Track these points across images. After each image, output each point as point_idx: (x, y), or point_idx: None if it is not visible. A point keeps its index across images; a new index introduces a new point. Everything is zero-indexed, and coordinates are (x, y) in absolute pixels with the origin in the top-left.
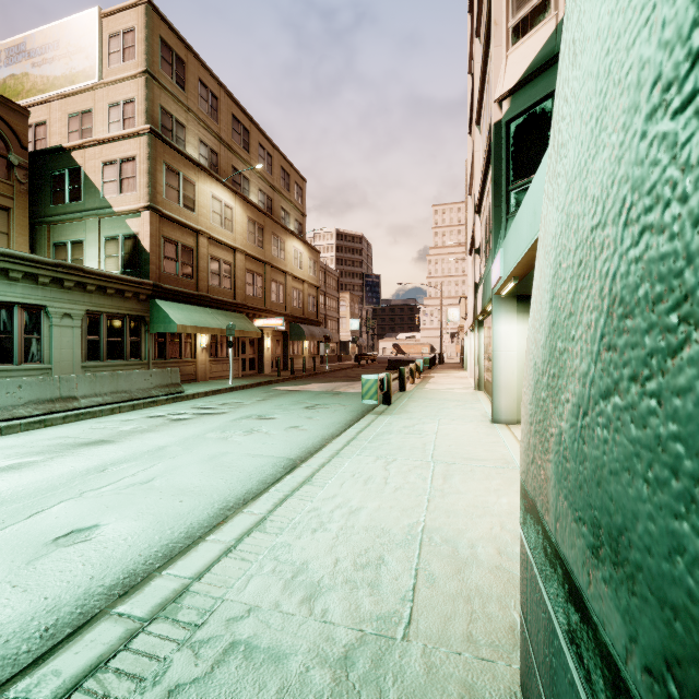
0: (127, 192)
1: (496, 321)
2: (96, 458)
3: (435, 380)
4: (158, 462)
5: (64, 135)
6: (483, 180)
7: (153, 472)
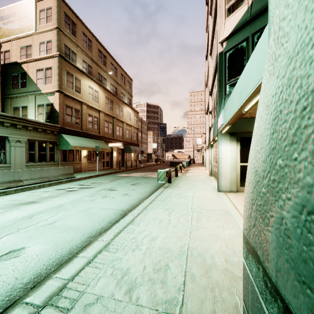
0: (48, 84)
1: (220, 144)
2: (28, 211)
3: (191, 171)
4: (59, 213)
5: (18, 57)
6: (213, 80)
7: (56, 218)
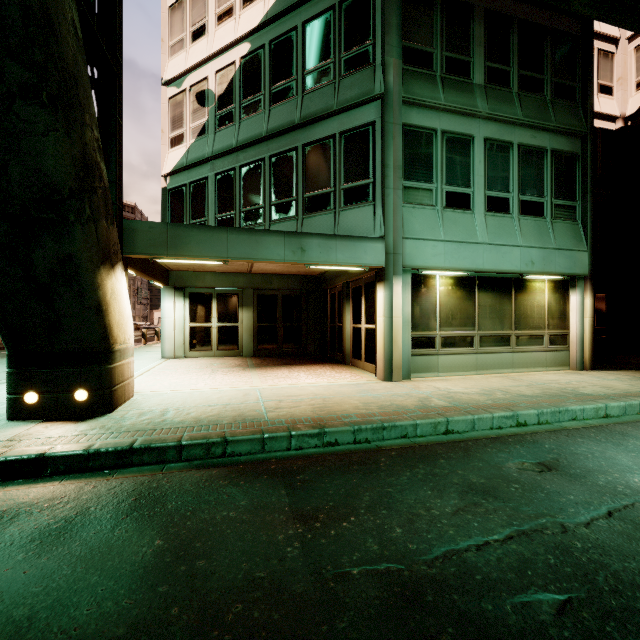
0: None
1: (163, 301)
2: None
3: None
4: None
5: None
6: None
7: None
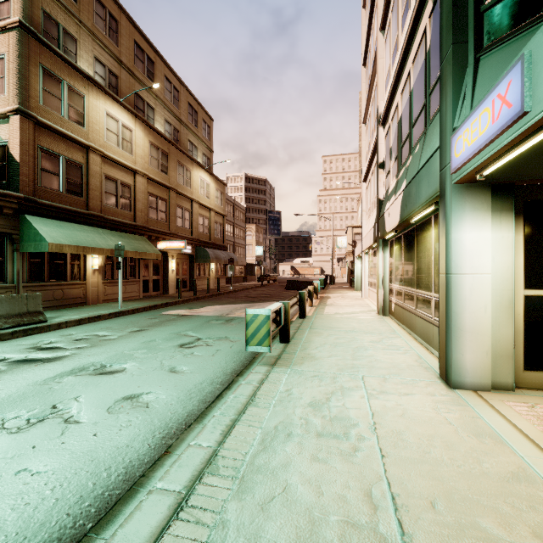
0: None
1: (456, 225)
2: None
3: (332, 301)
4: None
5: None
6: (398, 70)
7: None
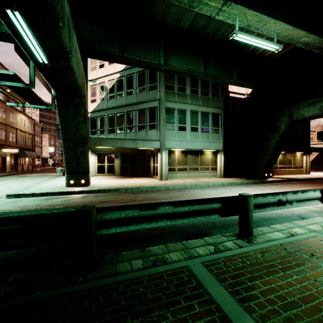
0: None
1: None
2: None
3: None
4: (8, 185)
5: None
6: None
7: (9, 185)
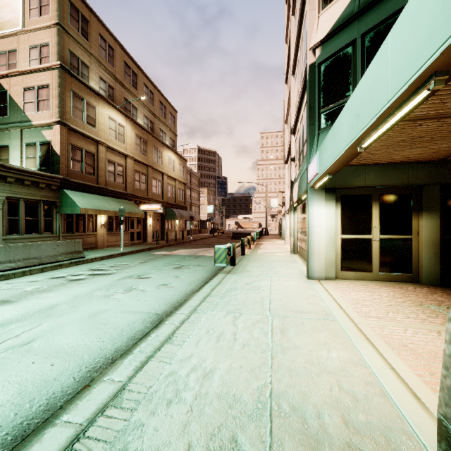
0: (42, 111)
1: (311, 206)
2: None
3: (264, 246)
4: (45, 321)
5: None
6: (298, 110)
7: (36, 332)
